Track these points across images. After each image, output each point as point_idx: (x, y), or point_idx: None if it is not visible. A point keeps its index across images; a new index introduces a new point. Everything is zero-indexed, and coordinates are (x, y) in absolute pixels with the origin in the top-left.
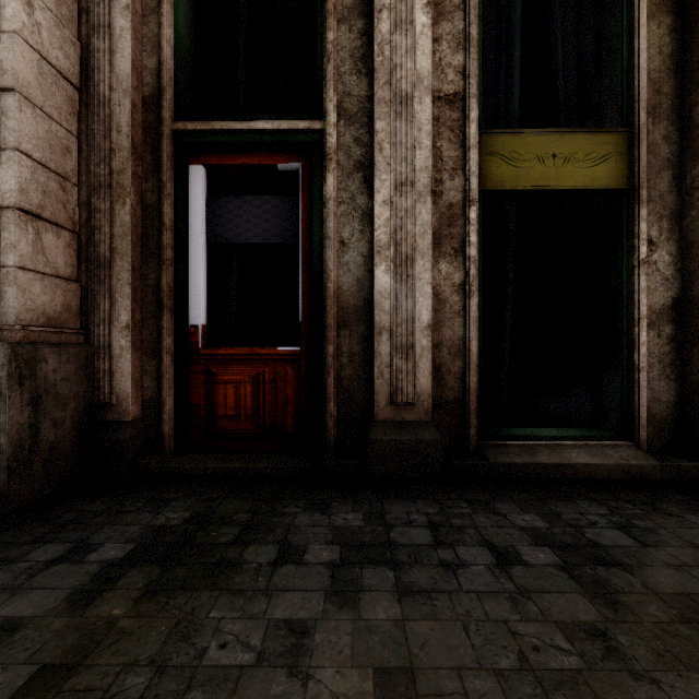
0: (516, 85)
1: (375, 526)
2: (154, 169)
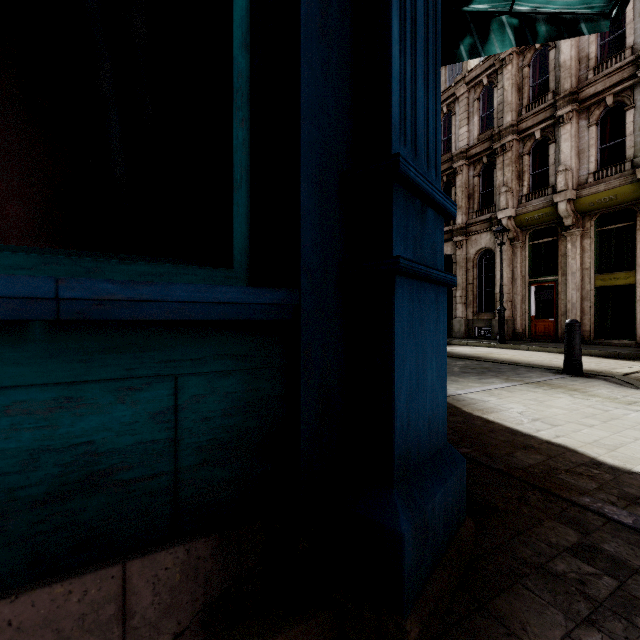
0: (612, 258)
1: (555, 343)
2: (524, 288)
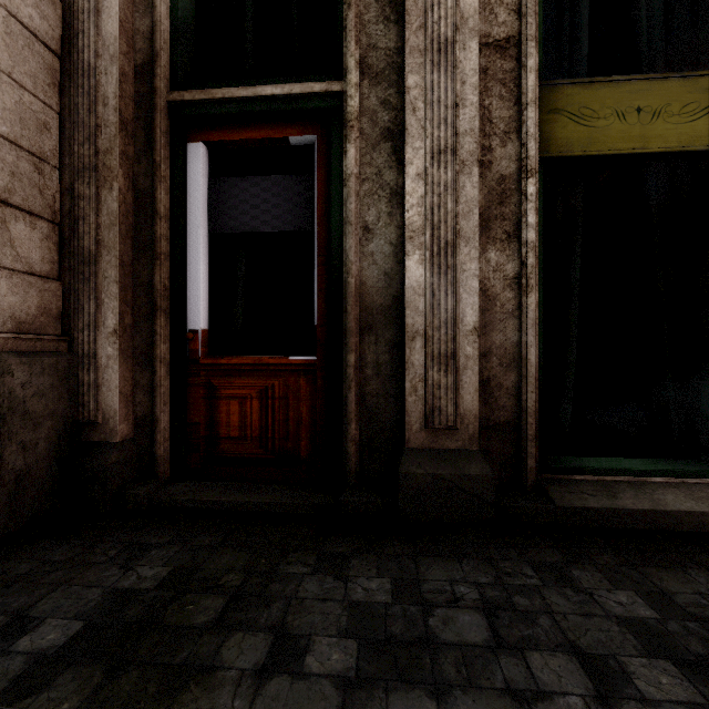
0: (583, 28)
1: (406, 605)
2: (147, 149)
